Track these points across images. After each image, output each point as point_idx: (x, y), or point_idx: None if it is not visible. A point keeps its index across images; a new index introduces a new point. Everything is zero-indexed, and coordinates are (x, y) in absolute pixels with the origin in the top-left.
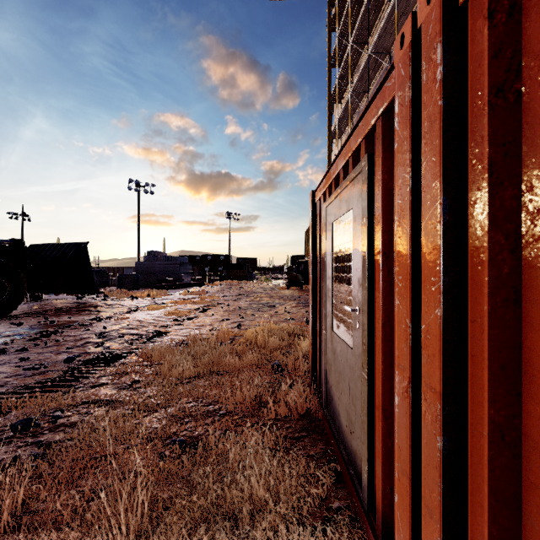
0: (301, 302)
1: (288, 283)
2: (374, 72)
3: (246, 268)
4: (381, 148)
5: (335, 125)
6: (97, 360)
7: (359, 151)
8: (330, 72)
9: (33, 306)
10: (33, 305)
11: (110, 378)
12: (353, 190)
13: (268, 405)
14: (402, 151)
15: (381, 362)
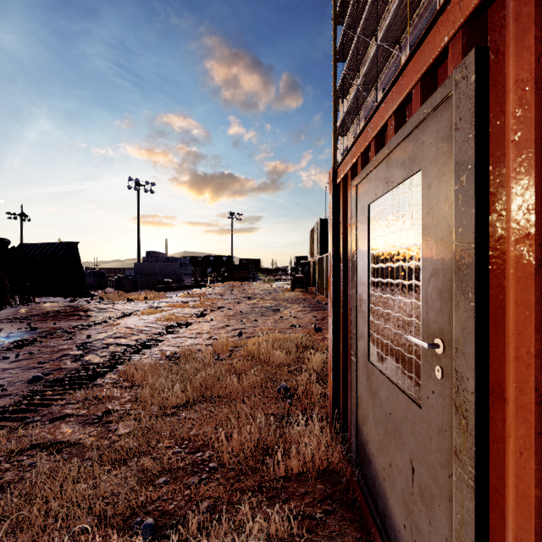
0: (307, 306)
1: (292, 284)
2: (382, 64)
3: (249, 269)
4: (536, 5)
5: (341, 121)
6: (68, 380)
7: (437, 68)
8: (335, 67)
9: (19, 310)
10: (20, 309)
11: (78, 406)
12: (422, 138)
13: (275, 457)
14: None
15: (536, 481)
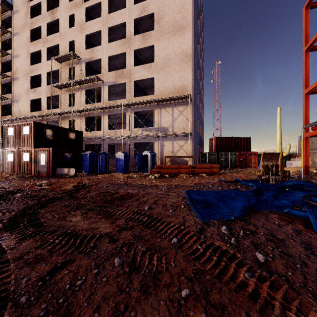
0: None
1: None
2: None
3: None
4: (0, 152)
5: None
6: None
7: None
8: None
9: None
10: None
11: None
12: None
13: None
14: (1, 154)
15: (0, 163)
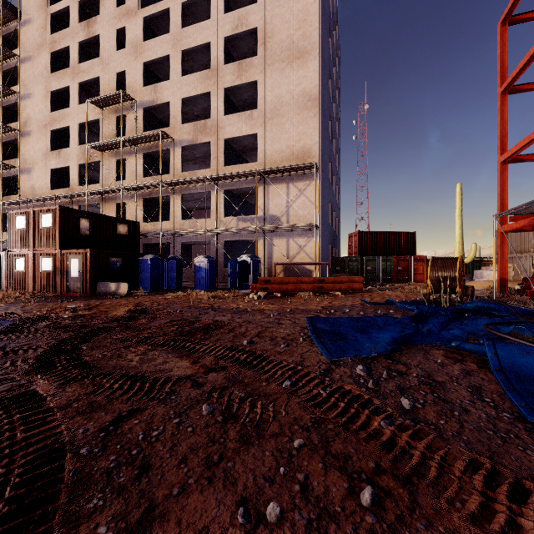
0: None
1: None
2: None
3: None
4: (3, 257)
5: None
6: None
7: None
8: None
9: None
10: None
11: None
12: None
13: None
14: (5, 259)
15: (3, 275)
